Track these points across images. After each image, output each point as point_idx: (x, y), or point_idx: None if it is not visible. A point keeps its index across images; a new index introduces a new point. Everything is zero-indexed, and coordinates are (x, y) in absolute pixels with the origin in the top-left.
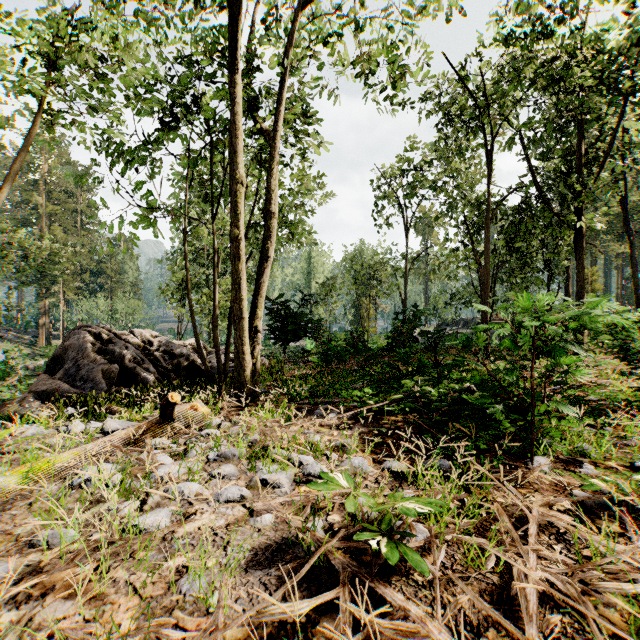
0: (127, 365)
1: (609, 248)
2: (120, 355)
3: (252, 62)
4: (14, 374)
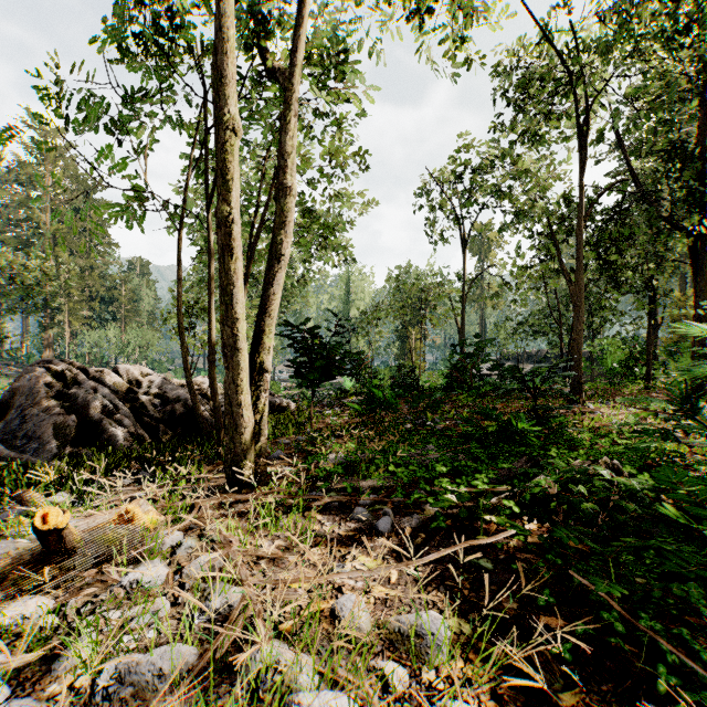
0: (92, 416)
1: None
2: (84, 402)
3: None
4: None
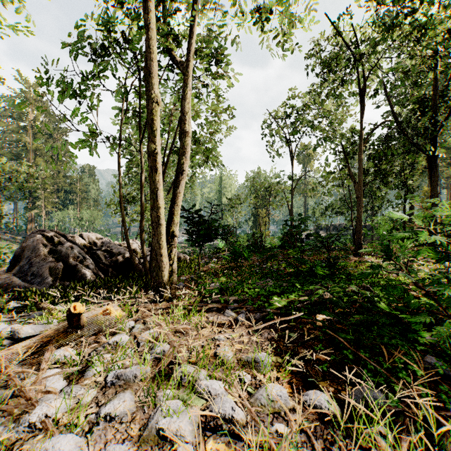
0: (71, 263)
1: (444, 172)
2: (65, 254)
3: (171, 5)
4: (6, 265)
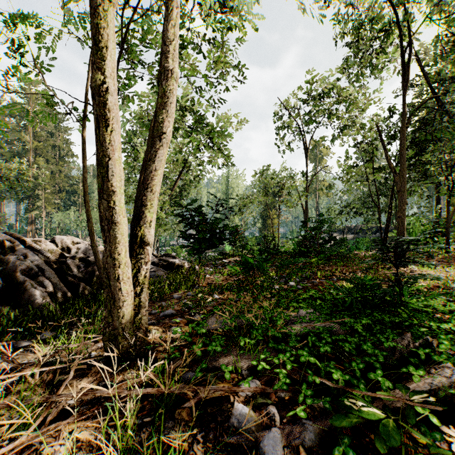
0: (18, 278)
1: None
2: (13, 266)
3: None
4: None
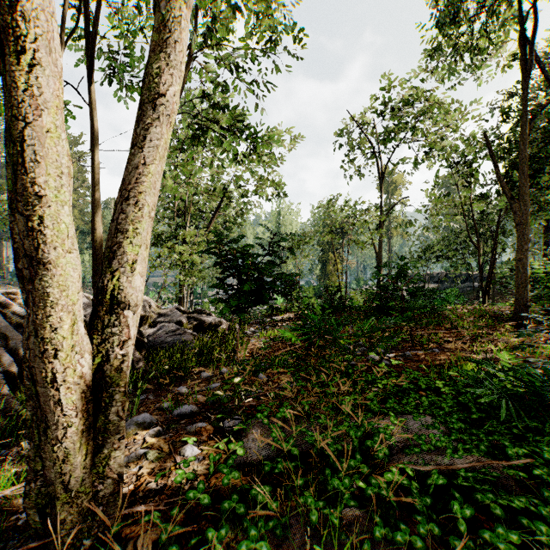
0: None
1: None
2: None
3: None
4: None
